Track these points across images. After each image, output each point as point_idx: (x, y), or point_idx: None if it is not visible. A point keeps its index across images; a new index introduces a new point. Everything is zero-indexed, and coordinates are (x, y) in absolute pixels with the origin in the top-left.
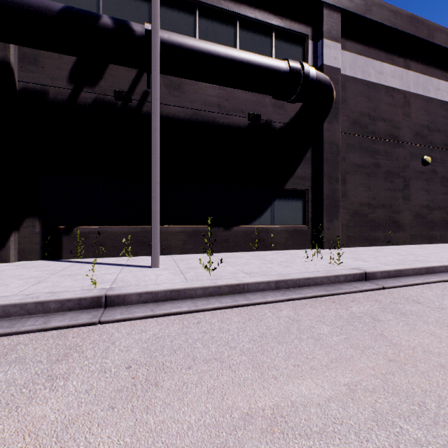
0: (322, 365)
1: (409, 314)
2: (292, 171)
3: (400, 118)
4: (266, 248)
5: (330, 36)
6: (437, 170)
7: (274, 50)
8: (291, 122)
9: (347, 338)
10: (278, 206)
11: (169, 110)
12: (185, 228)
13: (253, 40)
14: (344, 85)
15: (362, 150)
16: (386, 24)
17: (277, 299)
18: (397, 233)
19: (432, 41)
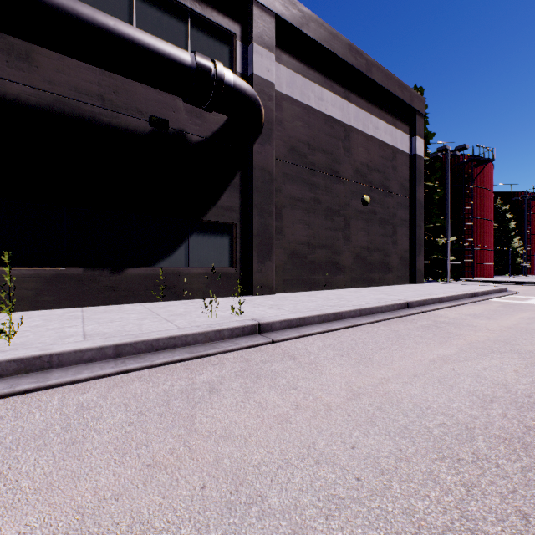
0: (5, 505)
1: (264, 377)
2: (214, 198)
3: (341, 152)
4: (178, 296)
5: (262, 42)
6: (377, 211)
7: (191, 41)
8: (213, 137)
9: (130, 432)
10: (197, 242)
11: (8, 87)
12: (40, 271)
13: (159, 20)
14: (281, 104)
15: (301, 182)
16: (326, 47)
17: (98, 373)
18: (338, 276)
19: (371, 77)
